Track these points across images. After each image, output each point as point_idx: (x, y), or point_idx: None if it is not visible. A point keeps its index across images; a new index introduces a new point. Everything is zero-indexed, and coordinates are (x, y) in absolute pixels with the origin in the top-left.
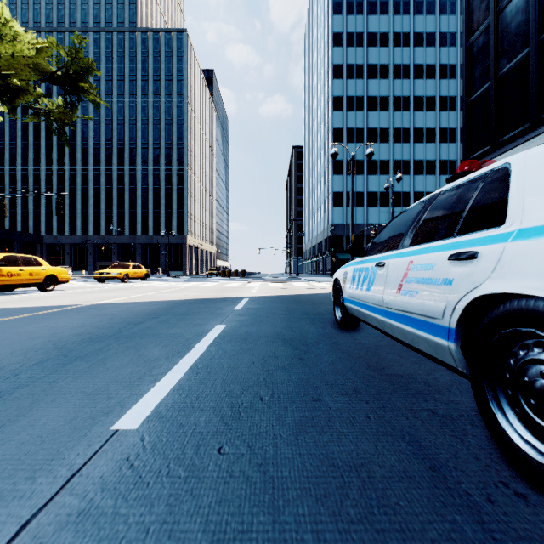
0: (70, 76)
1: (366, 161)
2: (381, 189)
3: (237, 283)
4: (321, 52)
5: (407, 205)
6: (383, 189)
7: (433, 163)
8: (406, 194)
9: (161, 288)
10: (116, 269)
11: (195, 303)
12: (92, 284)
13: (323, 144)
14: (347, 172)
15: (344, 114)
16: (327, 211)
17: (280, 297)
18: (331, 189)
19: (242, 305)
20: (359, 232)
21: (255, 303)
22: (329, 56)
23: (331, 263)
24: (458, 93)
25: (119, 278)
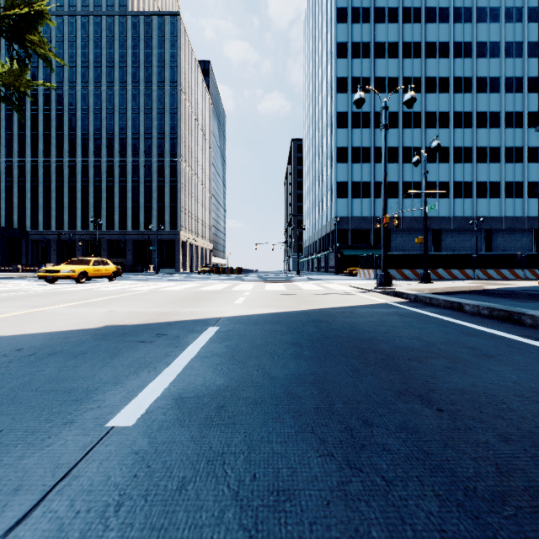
0: (11, 18)
1: (373, 148)
2: (389, 178)
3: (225, 284)
4: (323, 33)
5: (418, 196)
6: (392, 179)
7: (447, 150)
8: (417, 184)
9: (106, 293)
10: (72, 265)
11: (66, 349)
12: (33, 285)
13: (325, 132)
14: (352, 160)
15: (349, 96)
16: (330, 203)
17: (285, 318)
18: (335, 179)
19: (178, 370)
20: (366, 226)
21: (225, 349)
22: (332, 34)
23: (336, 260)
24: (474, 73)
25: (71, 277)
